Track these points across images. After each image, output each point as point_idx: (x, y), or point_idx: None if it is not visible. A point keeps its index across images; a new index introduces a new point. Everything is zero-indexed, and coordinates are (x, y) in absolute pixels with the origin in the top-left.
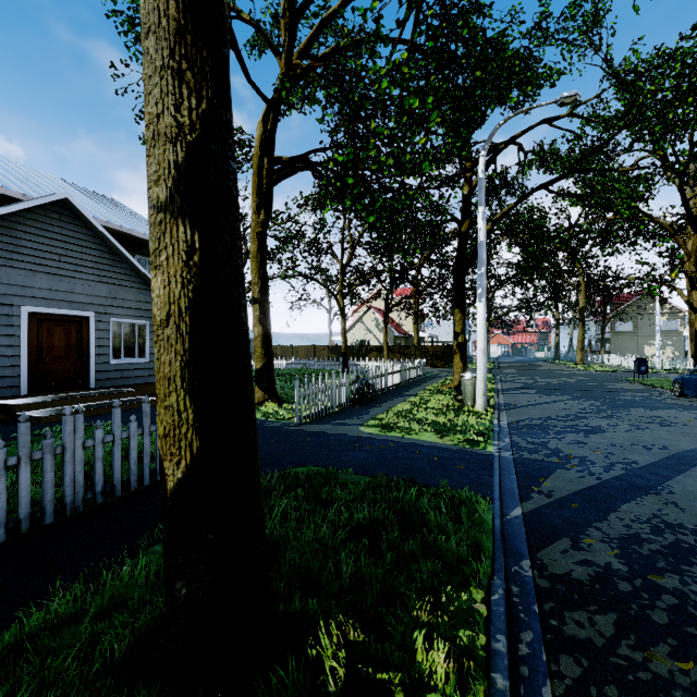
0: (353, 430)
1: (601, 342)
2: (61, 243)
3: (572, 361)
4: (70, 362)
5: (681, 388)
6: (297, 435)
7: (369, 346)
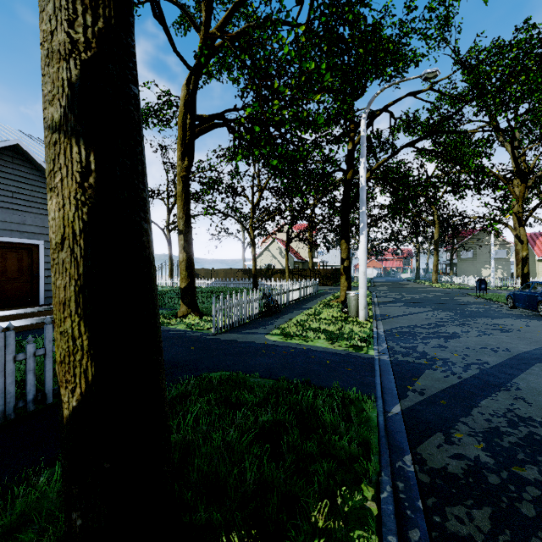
0: (260, 338)
1: (450, 266)
2: (14, 182)
3: (428, 280)
4: (22, 282)
5: (513, 301)
6: (214, 343)
7: (274, 269)
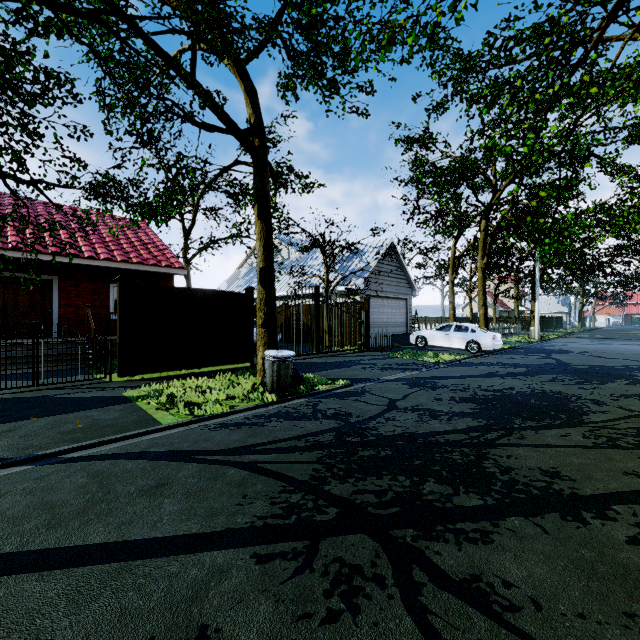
0: None
1: None
2: None
3: None
4: None
5: None
6: None
7: None
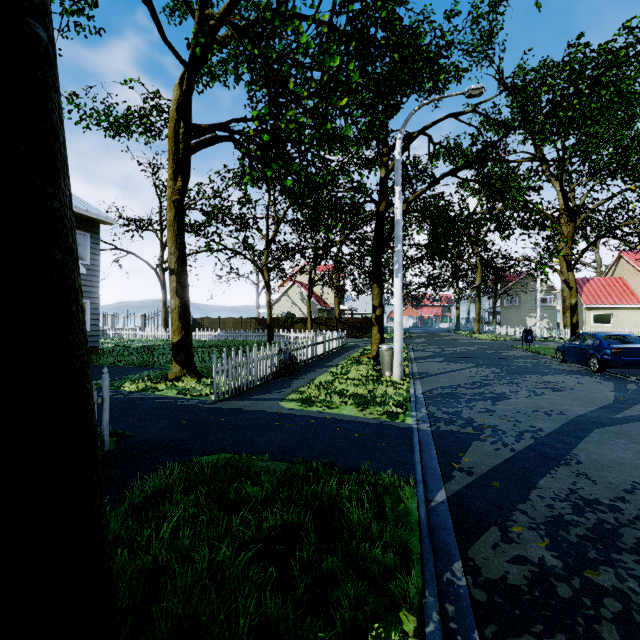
0: (273, 406)
1: (493, 315)
2: None
3: (470, 331)
4: None
5: (562, 355)
6: (213, 414)
7: (294, 318)
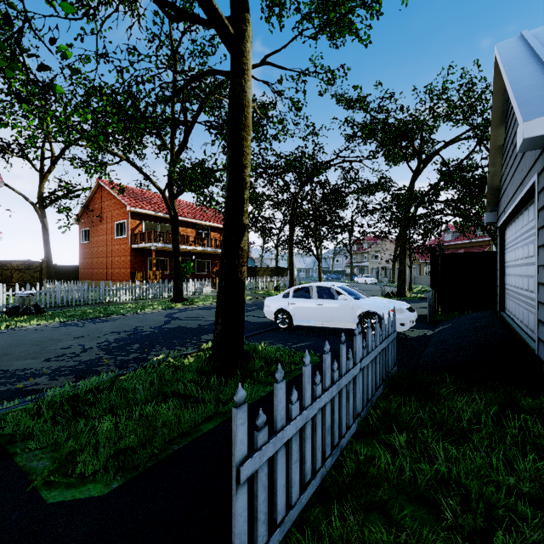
0: None
1: None
2: None
3: None
4: None
5: None
6: None
7: None
